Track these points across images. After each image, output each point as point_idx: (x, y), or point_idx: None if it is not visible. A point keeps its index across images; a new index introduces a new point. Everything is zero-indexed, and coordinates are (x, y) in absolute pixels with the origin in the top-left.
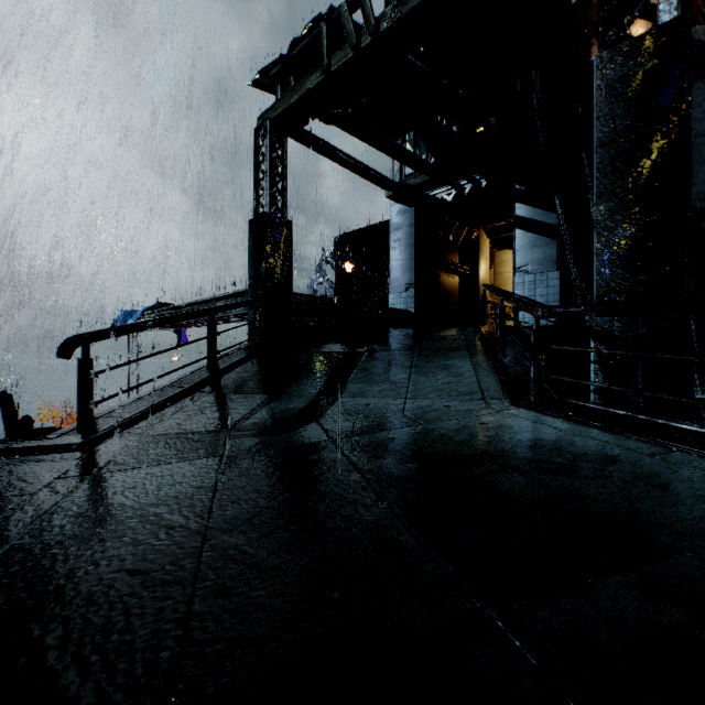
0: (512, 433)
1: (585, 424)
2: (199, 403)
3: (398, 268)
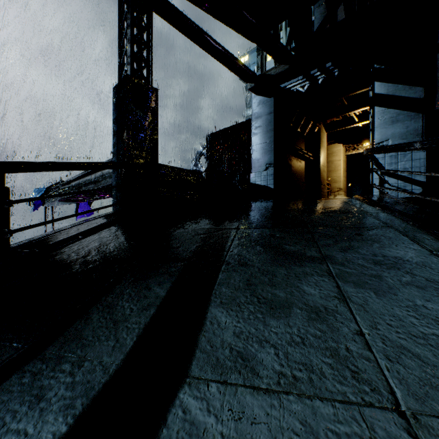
0: None
1: None
2: None
3: (258, 150)
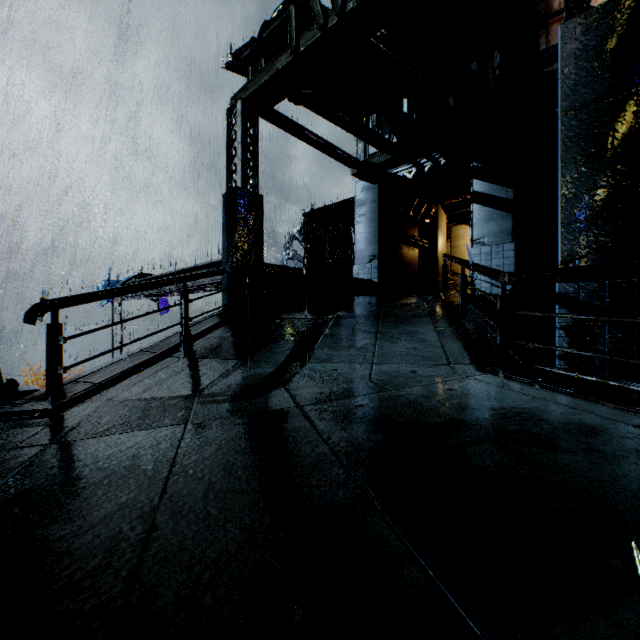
0: (483, 400)
1: (556, 391)
2: (170, 368)
3: (362, 241)
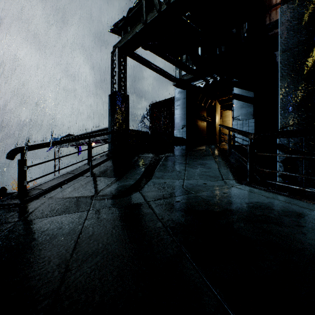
0: (241, 198)
1: (279, 194)
2: (82, 182)
3: (178, 118)
